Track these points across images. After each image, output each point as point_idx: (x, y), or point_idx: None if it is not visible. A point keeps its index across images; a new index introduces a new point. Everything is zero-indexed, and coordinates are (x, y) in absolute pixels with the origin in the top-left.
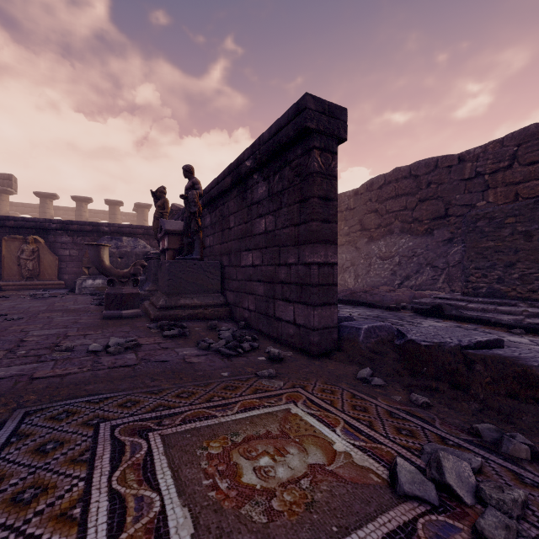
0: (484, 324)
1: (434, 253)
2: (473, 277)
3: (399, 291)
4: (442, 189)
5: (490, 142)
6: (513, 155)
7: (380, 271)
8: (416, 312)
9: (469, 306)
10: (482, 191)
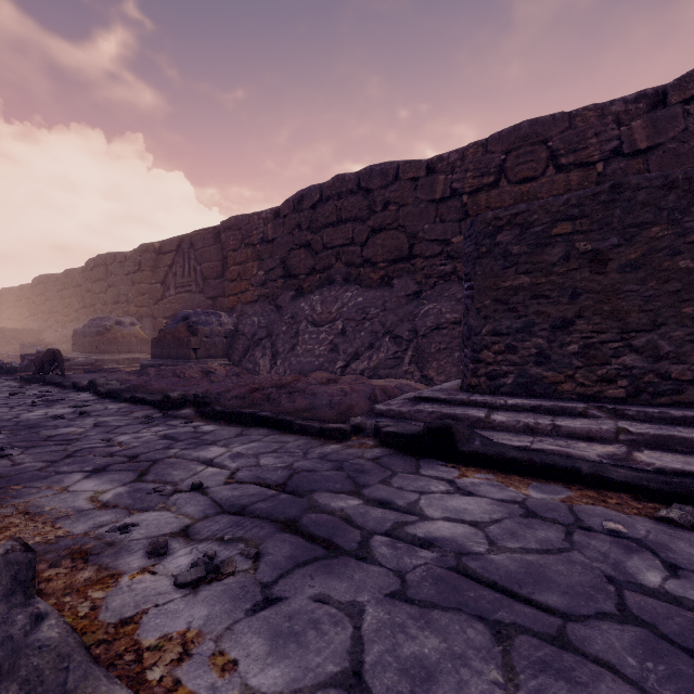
0: (564, 481)
1: (394, 315)
2: (489, 352)
3: (344, 382)
4: (405, 213)
5: (470, 145)
6: (500, 166)
7: (313, 345)
8: (388, 445)
9: (496, 421)
10: (460, 220)
